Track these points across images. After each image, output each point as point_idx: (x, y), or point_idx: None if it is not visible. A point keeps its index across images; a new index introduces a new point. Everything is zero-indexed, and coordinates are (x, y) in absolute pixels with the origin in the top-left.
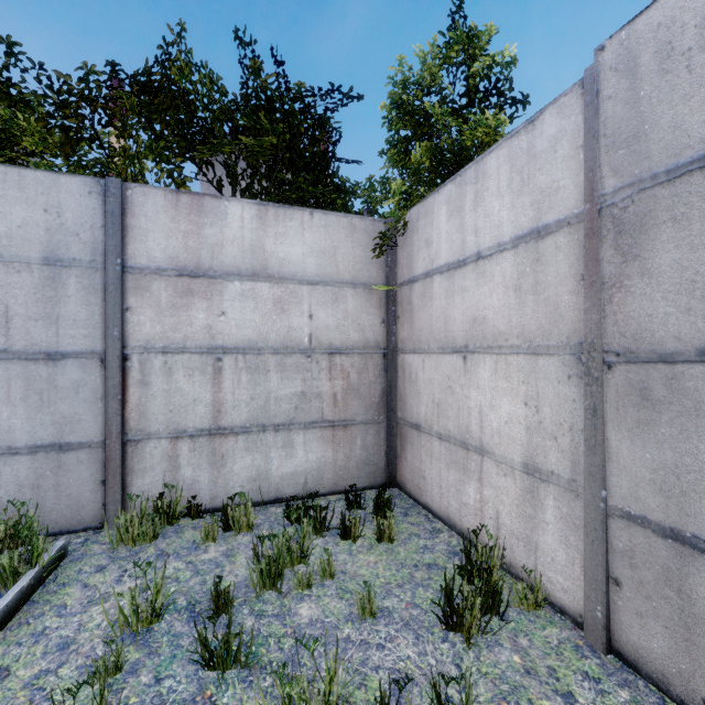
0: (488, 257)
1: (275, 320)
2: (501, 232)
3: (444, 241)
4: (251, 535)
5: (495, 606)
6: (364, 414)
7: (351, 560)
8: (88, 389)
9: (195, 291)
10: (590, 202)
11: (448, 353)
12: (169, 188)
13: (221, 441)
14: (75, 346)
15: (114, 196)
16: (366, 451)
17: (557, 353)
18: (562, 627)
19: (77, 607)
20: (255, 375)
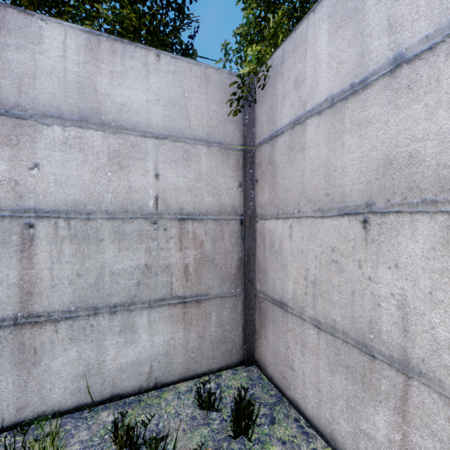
0: (424, 53)
1: (111, 177)
2: None
3: (325, 69)
4: None
5: None
6: (219, 287)
7: None
8: None
9: None
10: None
11: (333, 215)
12: None
13: (33, 331)
14: None
15: None
16: (221, 327)
17: None
18: None
19: None
20: (82, 245)
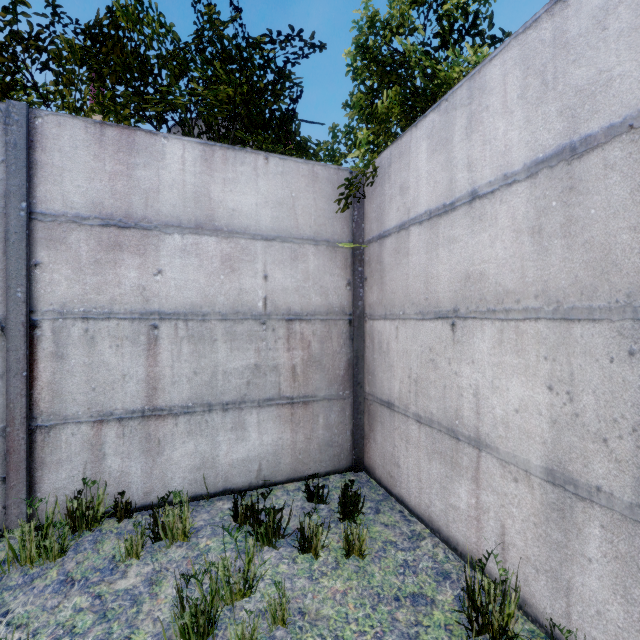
0: (488, 194)
1: (224, 280)
2: (509, 160)
3: (424, 184)
4: (187, 547)
5: None
6: (327, 389)
7: (312, 588)
8: None
9: (124, 244)
10: None
11: (430, 318)
12: (90, 119)
13: (158, 424)
14: None
15: (17, 124)
16: (329, 430)
17: (609, 317)
18: None
19: None
20: (198, 345)
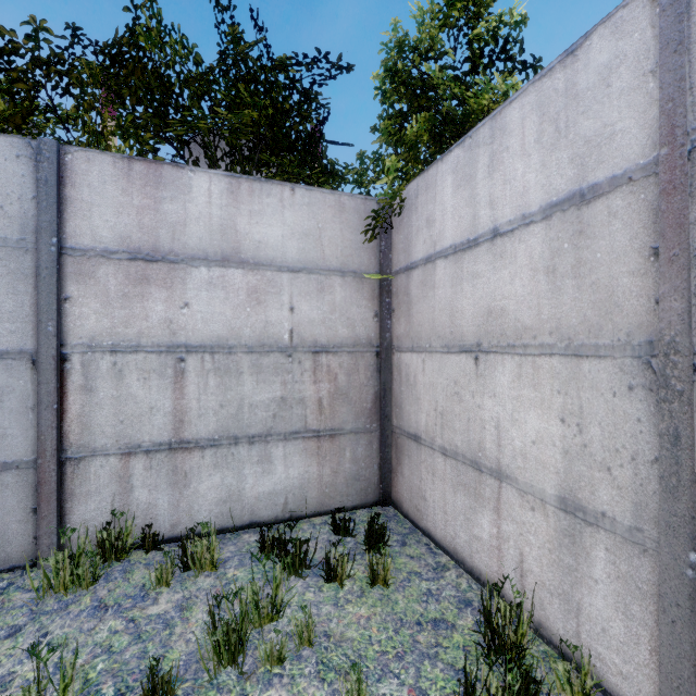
0: (508, 233)
1: (250, 312)
2: (527, 201)
3: (450, 218)
4: (215, 576)
5: None
6: (354, 422)
7: (337, 614)
8: (16, 397)
9: (152, 278)
10: (670, 144)
11: (455, 352)
12: (119, 154)
13: (184, 456)
14: None
15: (48, 161)
16: (356, 464)
17: (612, 354)
18: None
19: None
20: (225, 377)
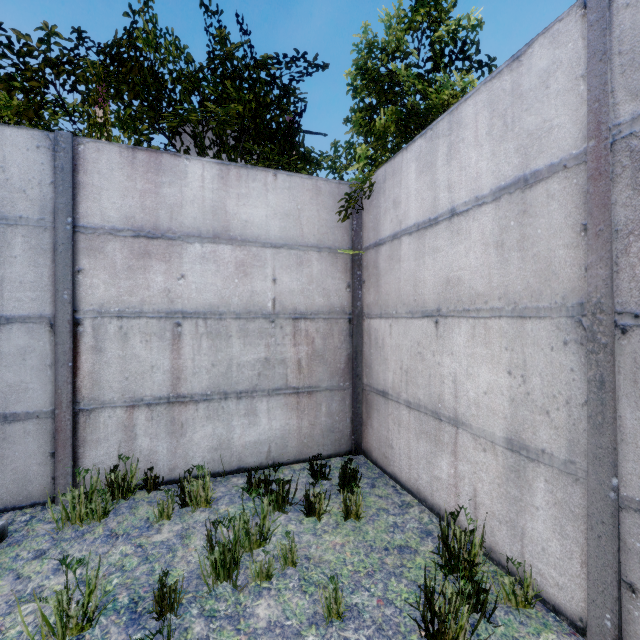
0: (464, 213)
1: (238, 283)
2: (480, 185)
3: (413, 200)
4: (209, 511)
5: (483, 610)
6: (329, 381)
7: (316, 541)
8: (36, 356)
9: (153, 253)
10: (596, 137)
11: (418, 317)
12: (124, 145)
13: (181, 409)
14: (21, 310)
15: (64, 151)
16: (331, 418)
17: (550, 315)
18: (559, 631)
19: (2, 607)
20: (216, 340)
